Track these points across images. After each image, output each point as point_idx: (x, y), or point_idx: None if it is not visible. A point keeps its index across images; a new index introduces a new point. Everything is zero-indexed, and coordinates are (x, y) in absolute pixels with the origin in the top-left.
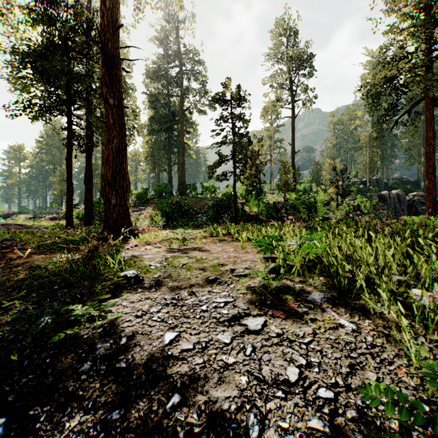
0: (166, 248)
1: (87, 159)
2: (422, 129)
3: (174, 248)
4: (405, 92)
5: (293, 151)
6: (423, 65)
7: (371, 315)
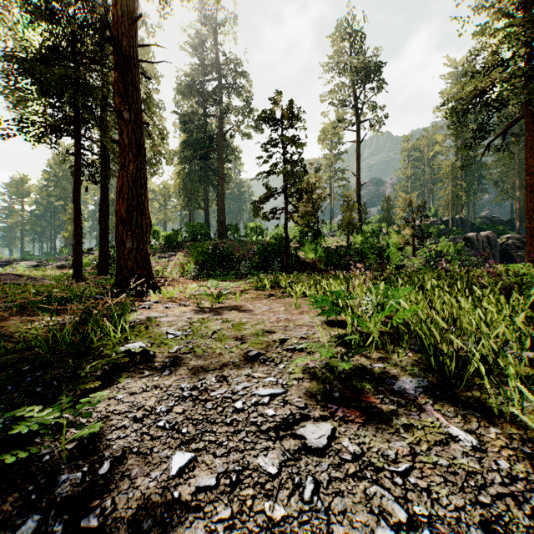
0: (195, 307)
1: (103, 193)
2: (517, 157)
3: (206, 306)
4: (499, 109)
5: (358, 183)
6: (522, 75)
7: (496, 417)
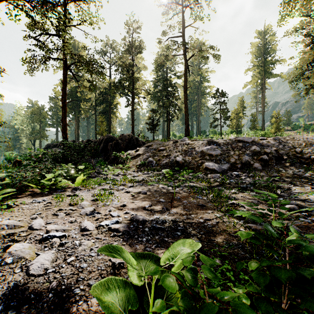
0: None
1: (167, 124)
2: None
3: None
4: None
5: (262, 108)
6: None
7: None
